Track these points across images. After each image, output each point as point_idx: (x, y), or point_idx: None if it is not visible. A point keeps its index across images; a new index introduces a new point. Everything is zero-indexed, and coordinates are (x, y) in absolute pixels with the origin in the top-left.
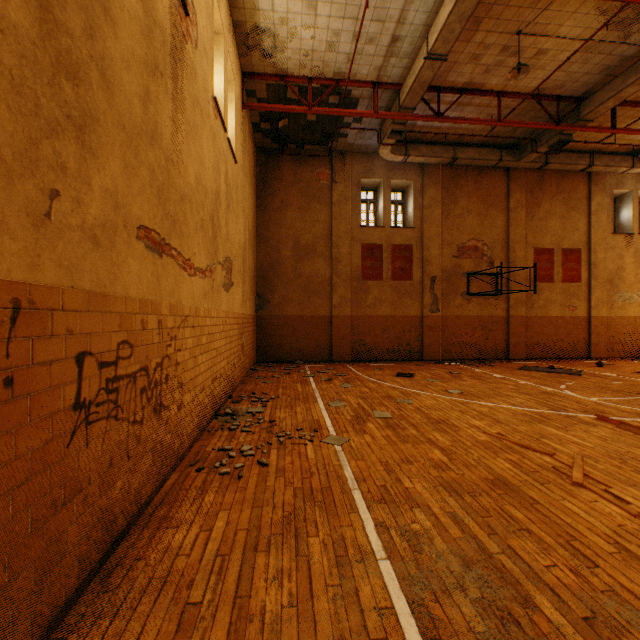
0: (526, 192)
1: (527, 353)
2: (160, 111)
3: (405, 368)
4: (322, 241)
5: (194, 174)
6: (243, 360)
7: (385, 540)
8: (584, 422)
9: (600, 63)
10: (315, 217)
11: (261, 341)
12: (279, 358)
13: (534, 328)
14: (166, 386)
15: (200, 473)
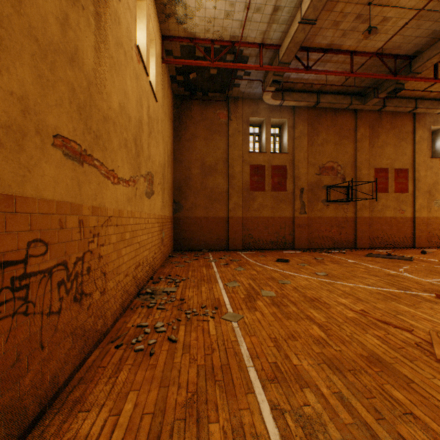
0: (368, 127)
1: (369, 244)
2: (81, 39)
3: (282, 255)
4: (221, 163)
5: (118, 101)
6: (163, 250)
7: (281, 427)
8: (427, 300)
9: (428, 28)
10: (216, 145)
11: (177, 235)
12: (190, 247)
13: (374, 226)
14: (88, 276)
15: (118, 349)
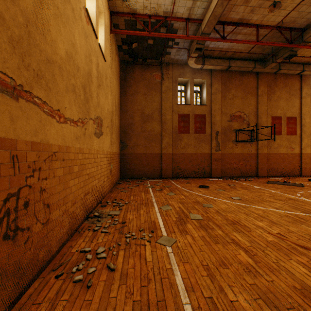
0: (267, 86)
1: (267, 173)
2: None
3: (203, 182)
4: (156, 112)
5: (64, 49)
6: (111, 178)
7: None
8: None
9: None
10: (152, 99)
11: (123, 167)
12: (133, 176)
13: (271, 160)
14: (25, 211)
15: (58, 280)
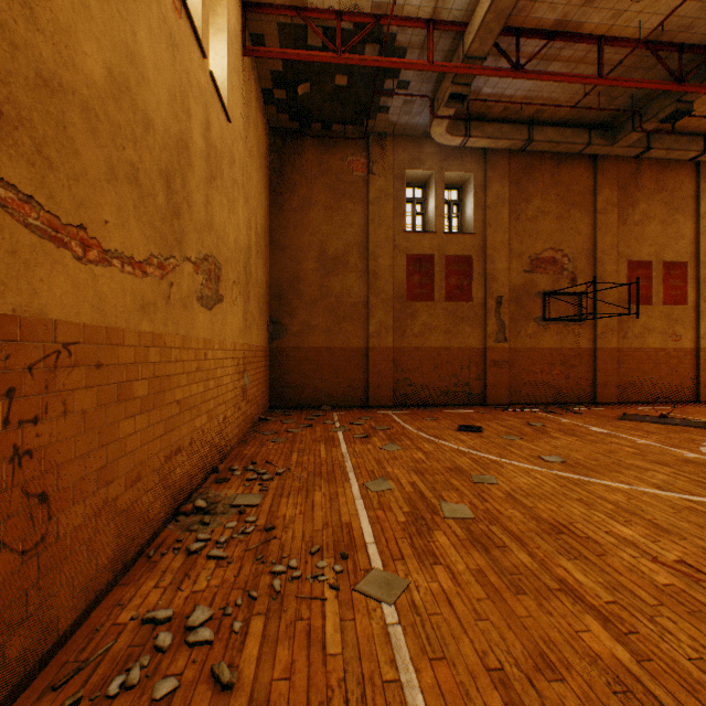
0: (617, 189)
1: (619, 395)
2: None
3: (466, 417)
4: (355, 250)
5: (102, 63)
6: (245, 409)
7: None
8: None
9: None
10: (346, 219)
11: (276, 380)
12: (299, 402)
13: (628, 363)
14: None
15: None
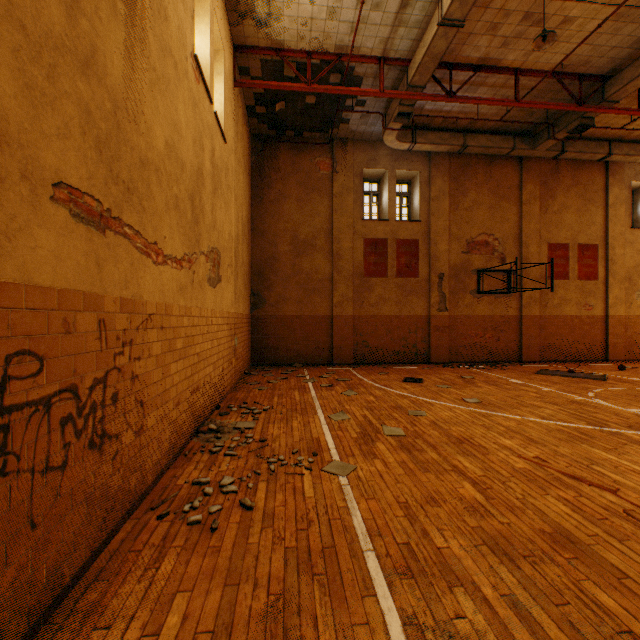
0: (540, 183)
1: (541, 355)
2: (102, 34)
3: (412, 372)
4: (322, 235)
5: (163, 138)
6: (235, 364)
7: None
8: (635, 441)
9: (631, 34)
10: (315, 210)
11: (257, 342)
12: (276, 361)
13: (548, 328)
14: (114, 408)
15: (162, 522)
